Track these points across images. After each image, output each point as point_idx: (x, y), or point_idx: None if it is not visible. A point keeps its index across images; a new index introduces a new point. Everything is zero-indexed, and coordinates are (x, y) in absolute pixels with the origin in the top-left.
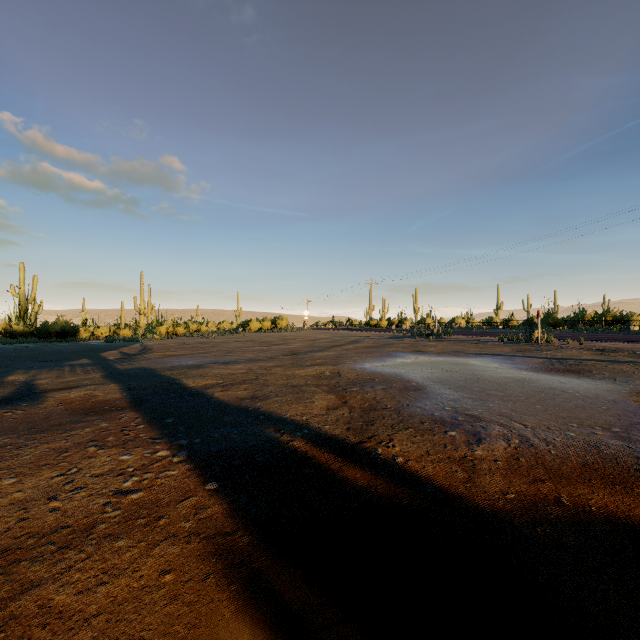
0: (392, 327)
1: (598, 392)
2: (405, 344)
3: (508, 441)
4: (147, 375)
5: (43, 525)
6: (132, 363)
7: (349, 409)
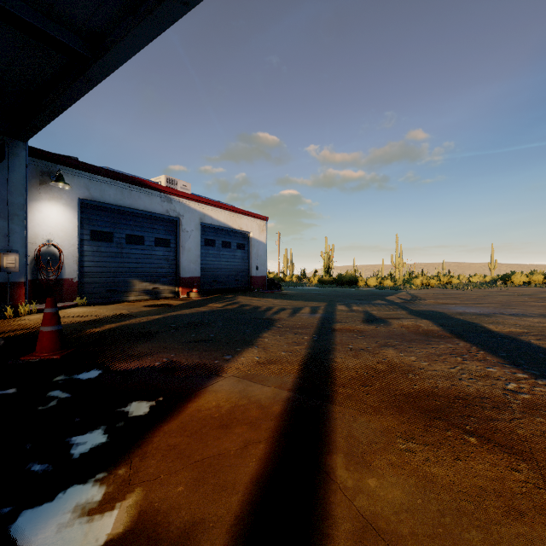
0: None
1: None
2: None
3: None
4: (442, 316)
5: (469, 392)
6: (418, 306)
7: None
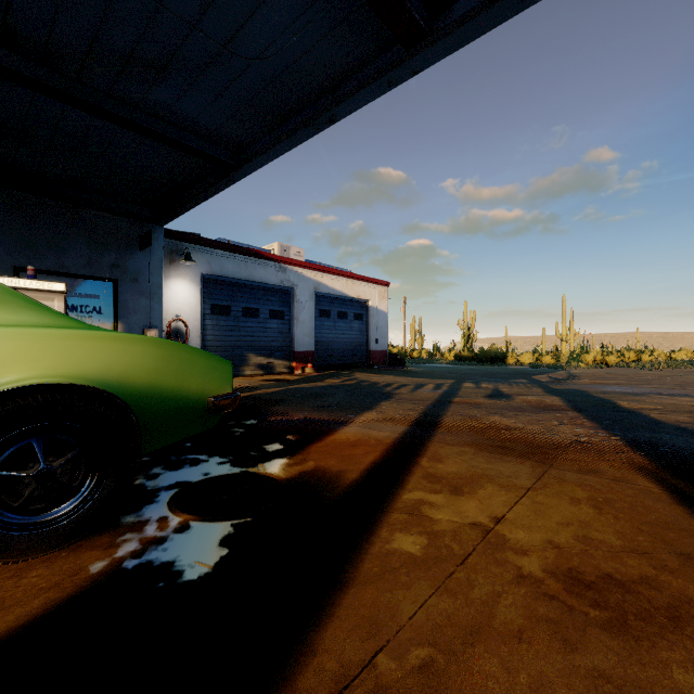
0: None
1: None
2: None
3: None
4: (580, 395)
5: (544, 441)
6: (563, 385)
7: None
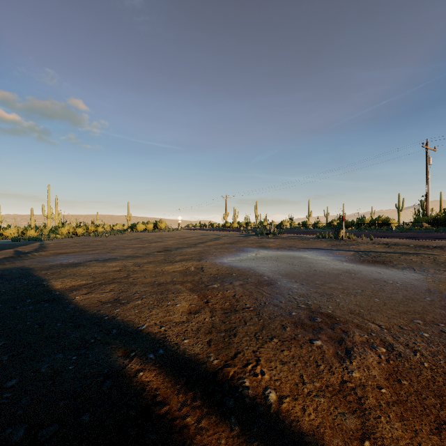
0: (241, 228)
1: (411, 282)
2: (252, 241)
3: (376, 350)
4: (19, 276)
5: None
6: (16, 262)
7: (210, 312)
